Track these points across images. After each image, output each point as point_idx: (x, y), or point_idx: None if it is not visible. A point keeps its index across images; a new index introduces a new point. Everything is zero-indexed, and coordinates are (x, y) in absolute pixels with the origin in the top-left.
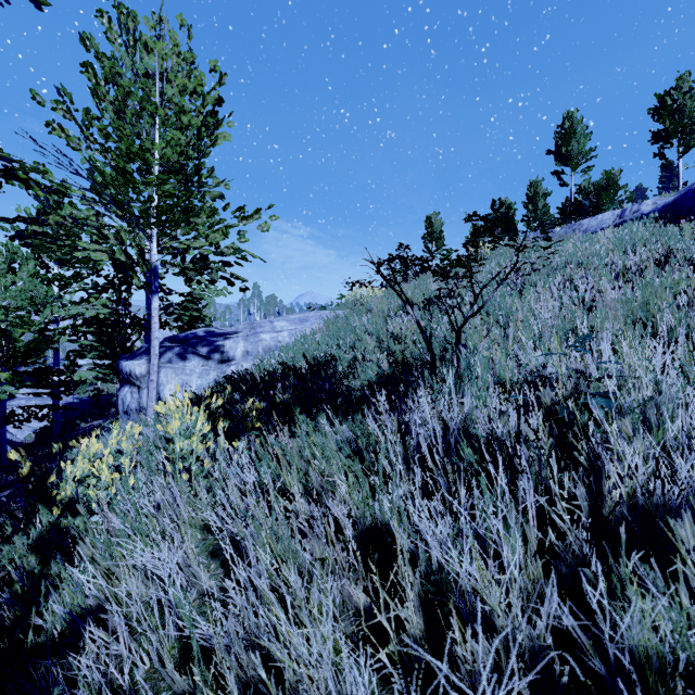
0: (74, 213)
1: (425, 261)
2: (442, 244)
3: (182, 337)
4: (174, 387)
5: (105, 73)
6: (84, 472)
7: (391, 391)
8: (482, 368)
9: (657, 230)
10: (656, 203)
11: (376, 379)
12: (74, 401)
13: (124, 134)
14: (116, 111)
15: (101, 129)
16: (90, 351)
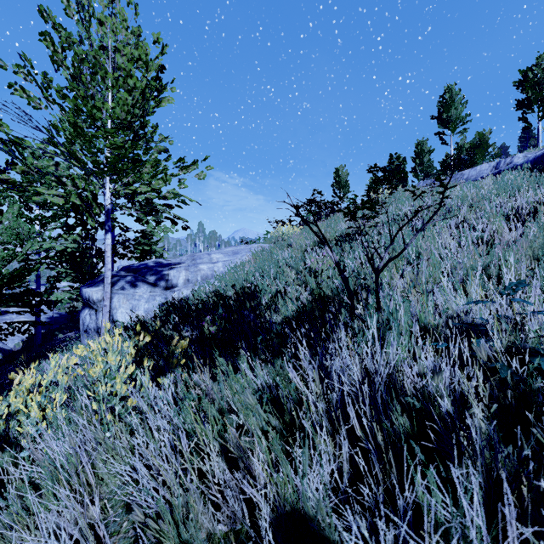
0: (36, 163)
1: (335, 204)
2: (347, 191)
3: (135, 267)
4: (125, 310)
5: (62, 42)
6: (16, 407)
7: (310, 327)
8: (404, 312)
9: (535, 178)
10: (526, 156)
11: (296, 315)
12: (55, 315)
13: (78, 94)
14: (73, 75)
15: (58, 91)
16: (65, 277)
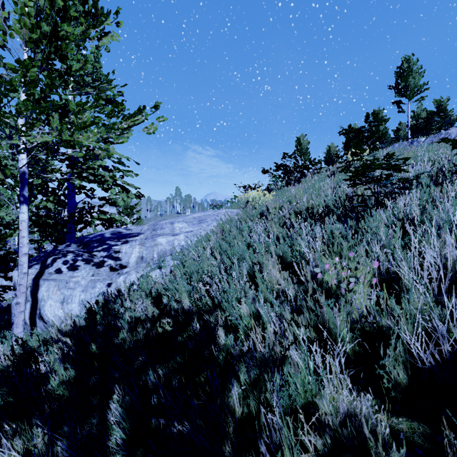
0: None
1: (305, 168)
2: (308, 158)
3: (89, 238)
4: (54, 303)
5: None
6: None
7: None
8: None
9: None
10: None
11: None
12: None
13: None
14: None
15: None
16: (45, 240)
